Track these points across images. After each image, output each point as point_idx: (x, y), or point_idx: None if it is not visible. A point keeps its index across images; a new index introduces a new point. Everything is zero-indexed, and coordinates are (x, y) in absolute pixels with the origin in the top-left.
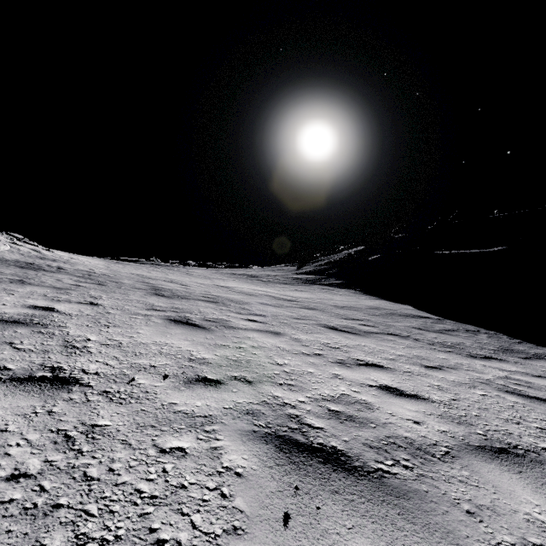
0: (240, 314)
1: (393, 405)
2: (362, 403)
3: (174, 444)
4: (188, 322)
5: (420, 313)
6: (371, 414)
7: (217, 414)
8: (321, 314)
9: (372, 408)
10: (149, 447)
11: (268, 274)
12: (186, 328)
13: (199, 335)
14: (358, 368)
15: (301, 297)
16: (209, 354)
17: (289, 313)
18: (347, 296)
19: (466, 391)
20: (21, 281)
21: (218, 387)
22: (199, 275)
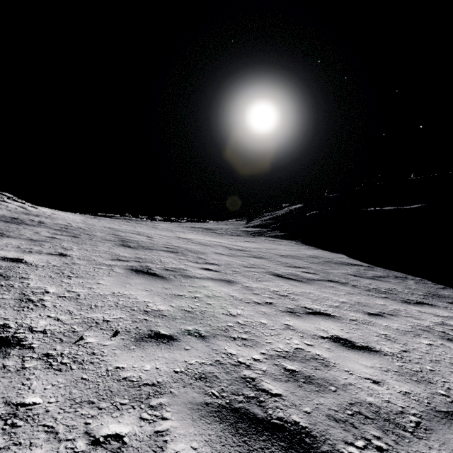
0: (196, 263)
1: (348, 360)
2: (317, 359)
3: (111, 430)
4: (148, 272)
5: (353, 261)
6: (329, 373)
7: (167, 380)
8: (268, 262)
9: (328, 365)
10: (79, 436)
11: (222, 227)
12: (146, 278)
13: (157, 285)
14: (308, 317)
15: (250, 247)
16: (165, 305)
17: (240, 262)
18: (289, 246)
19: (412, 340)
20: (1, 233)
21: (171, 345)
22: (163, 228)
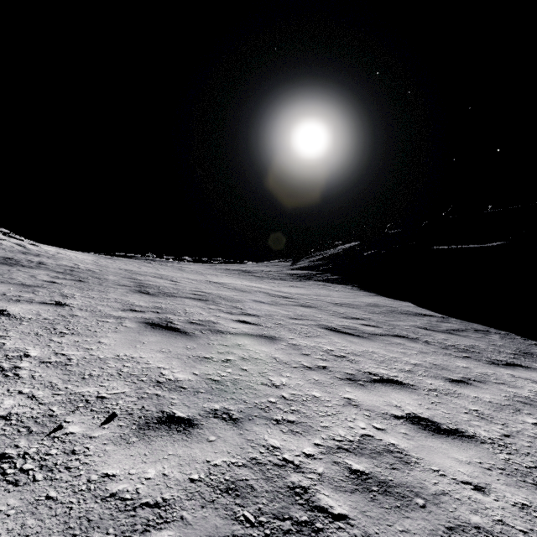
0: (230, 314)
1: (435, 453)
2: (392, 451)
3: None
4: (167, 326)
5: (422, 311)
6: (411, 474)
7: (177, 496)
8: (319, 312)
9: (409, 461)
10: None
11: (262, 269)
12: (163, 335)
13: (177, 344)
14: (374, 386)
15: (297, 293)
16: (185, 373)
17: (285, 312)
18: (344, 292)
19: (513, 418)
20: None
21: (188, 434)
22: (191, 270)
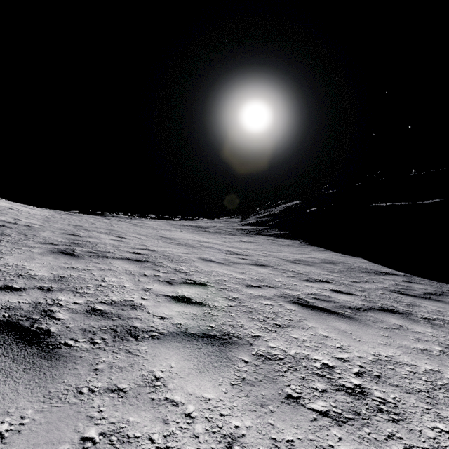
0: (167, 284)
1: None
2: None
3: None
4: (29, 329)
5: (379, 268)
6: None
7: None
8: (277, 273)
9: None
10: None
11: (214, 225)
12: None
13: None
14: None
15: (248, 249)
16: None
17: (239, 275)
18: (294, 247)
19: None
20: None
21: None
22: (147, 226)
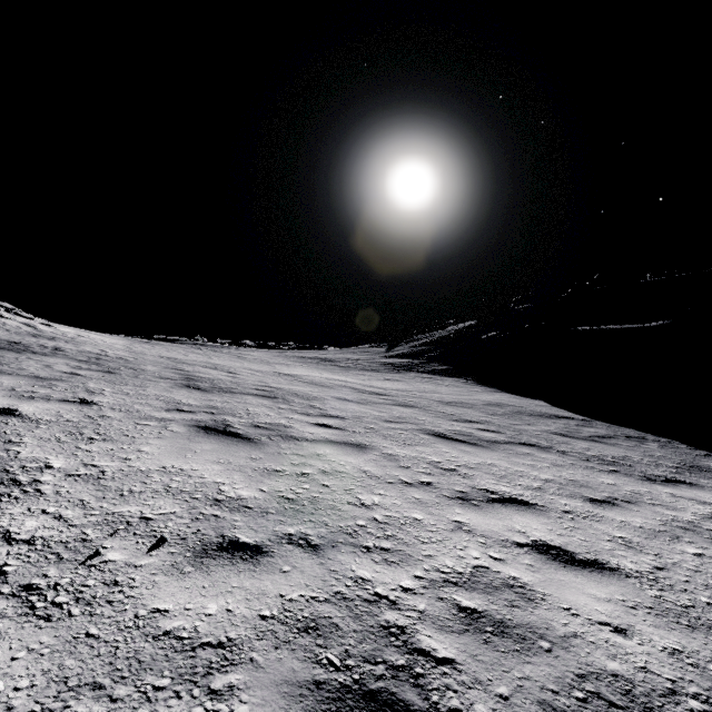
0: (307, 415)
1: (567, 588)
2: (513, 586)
3: None
4: (225, 431)
5: (558, 411)
6: (535, 613)
7: (245, 635)
8: (422, 414)
9: (533, 597)
10: None
11: (348, 357)
12: (221, 441)
13: (239, 453)
14: (491, 507)
15: (393, 389)
16: (250, 489)
17: (378, 413)
18: (456, 387)
19: (669, 547)
20: None
21: (256, 563)
22: (254, 358)
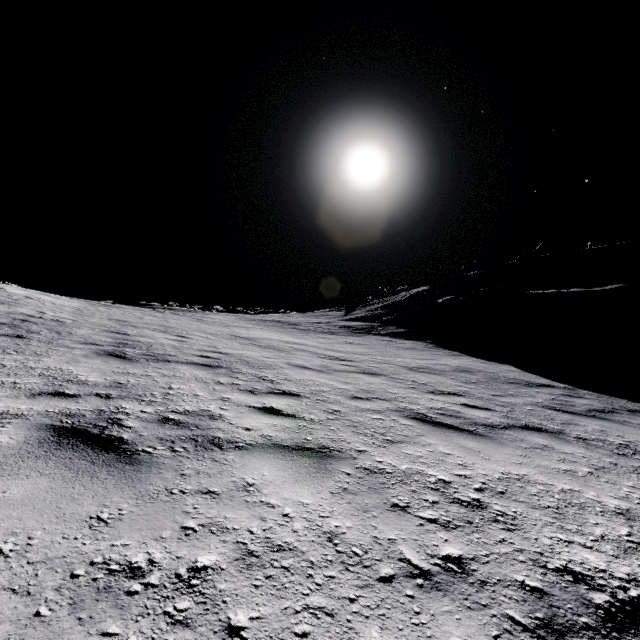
0: (250, 393)
1: None
2: None
3: None
4: (99, 436)
5: (533, 378)
6: None
7: None
8: (392, 384)
9: None
10: None
11: (308, 320)
12: (66, 467)
13: (77, 505)
14: None
15: (354, 352)
16: None
17: (341, 385)
18: (418, 351)
19: None
20: None
21: None
22: (214, 321)
